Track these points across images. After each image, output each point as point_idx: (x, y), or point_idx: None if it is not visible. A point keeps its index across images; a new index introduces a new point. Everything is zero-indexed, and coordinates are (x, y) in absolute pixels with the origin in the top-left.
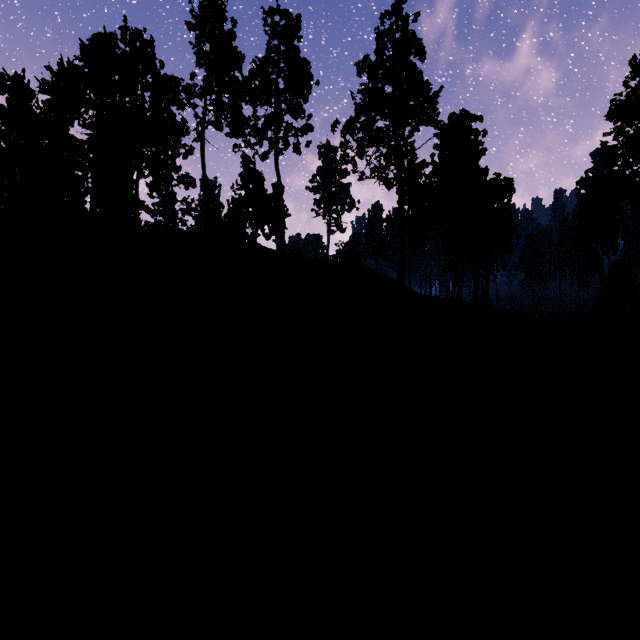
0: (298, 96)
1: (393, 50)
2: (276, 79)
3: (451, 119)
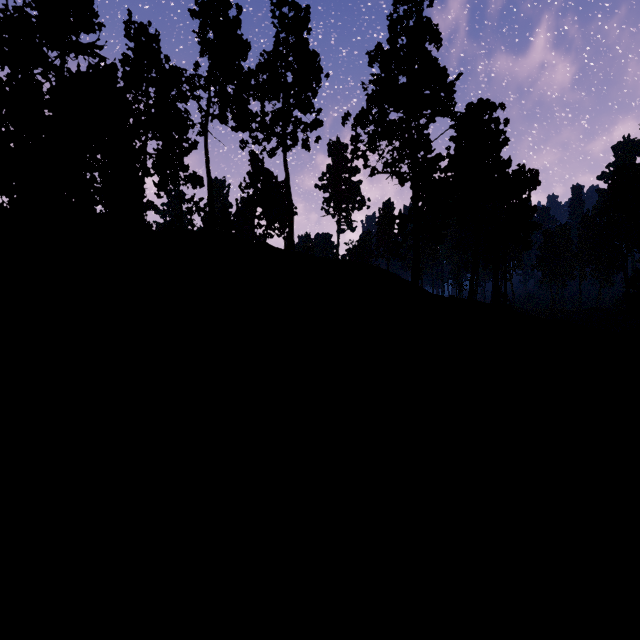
0: (307, 90)
1: (407, 37)
2: (284, 73)
3: (469, 109)
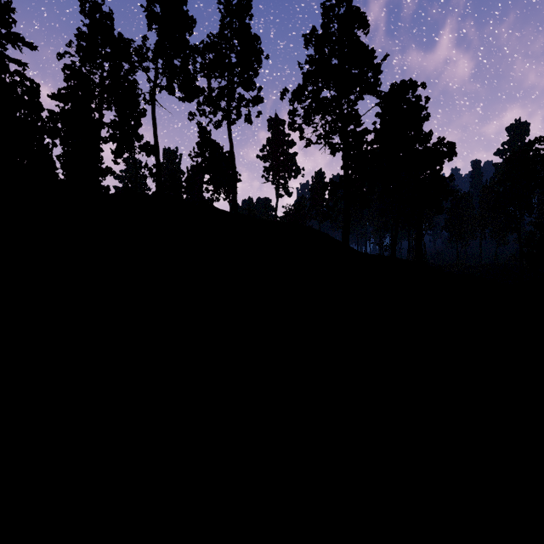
0: (249, 69)
1: (338, 23)
2: (229, 54)
3: (392, 89)
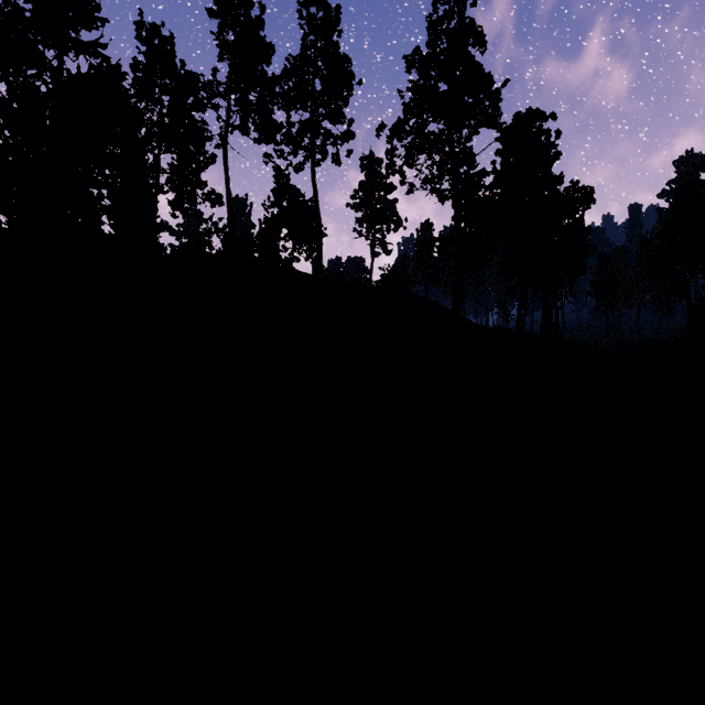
0: (337, 98)
1: (448, 40)
2: (312, 80)
3: (516, 120)
